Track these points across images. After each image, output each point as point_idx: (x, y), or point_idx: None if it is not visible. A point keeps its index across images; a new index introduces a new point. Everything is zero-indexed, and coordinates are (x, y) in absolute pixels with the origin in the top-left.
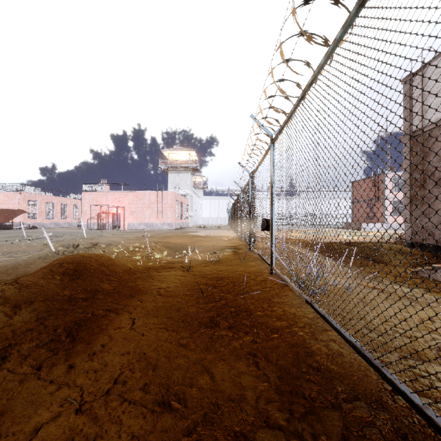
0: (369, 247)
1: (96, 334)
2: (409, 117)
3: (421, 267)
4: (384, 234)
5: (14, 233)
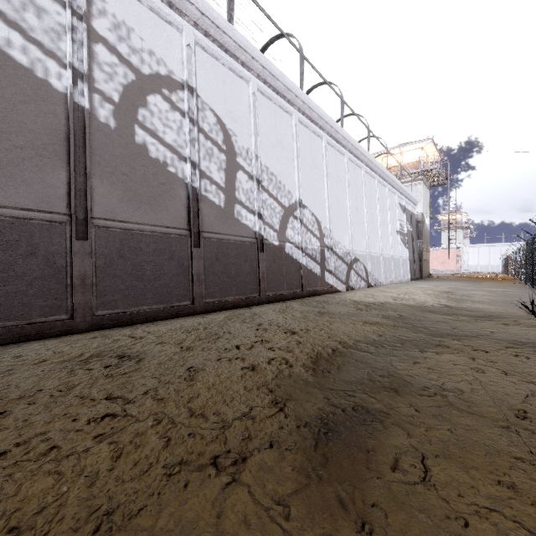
0: None
1: None
2: None
3: None
4: None
5: None
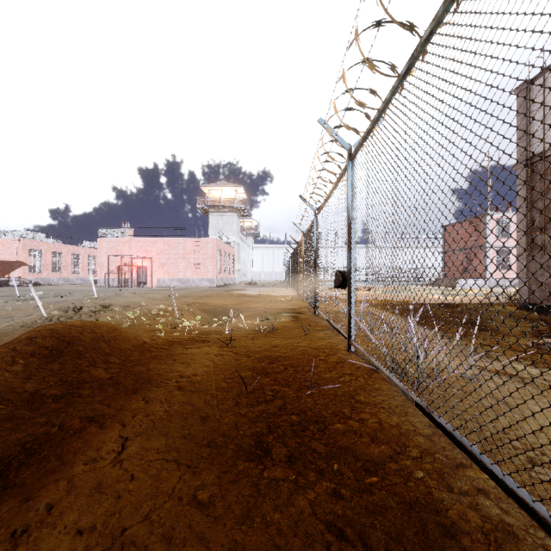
0: (472, 309)
1: (50, 474)
2: (525, 138)
3: (545, 337)
4: (490, 293)
5: (8, 291)
